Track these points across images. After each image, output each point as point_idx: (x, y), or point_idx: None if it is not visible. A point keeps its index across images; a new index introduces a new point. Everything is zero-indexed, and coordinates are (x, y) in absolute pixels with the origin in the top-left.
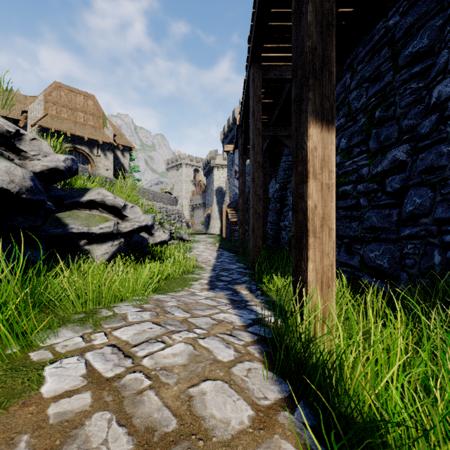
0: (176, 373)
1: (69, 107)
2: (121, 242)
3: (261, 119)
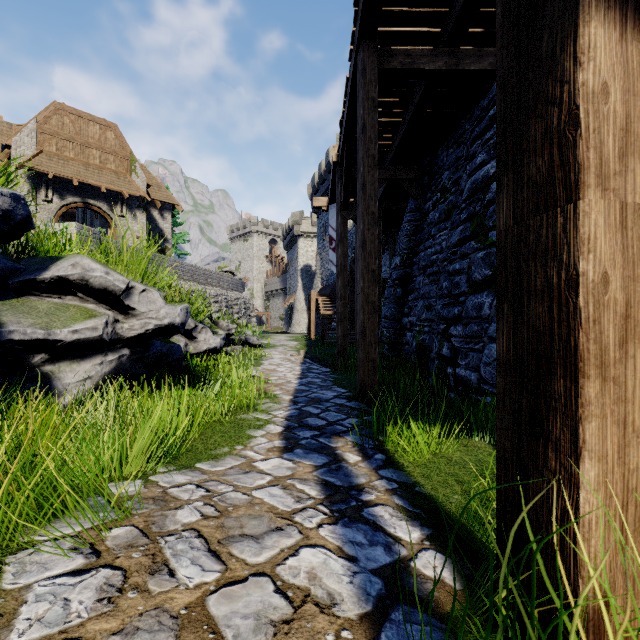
0: None
1: (77, 141)
2: (124, 356)
3: None
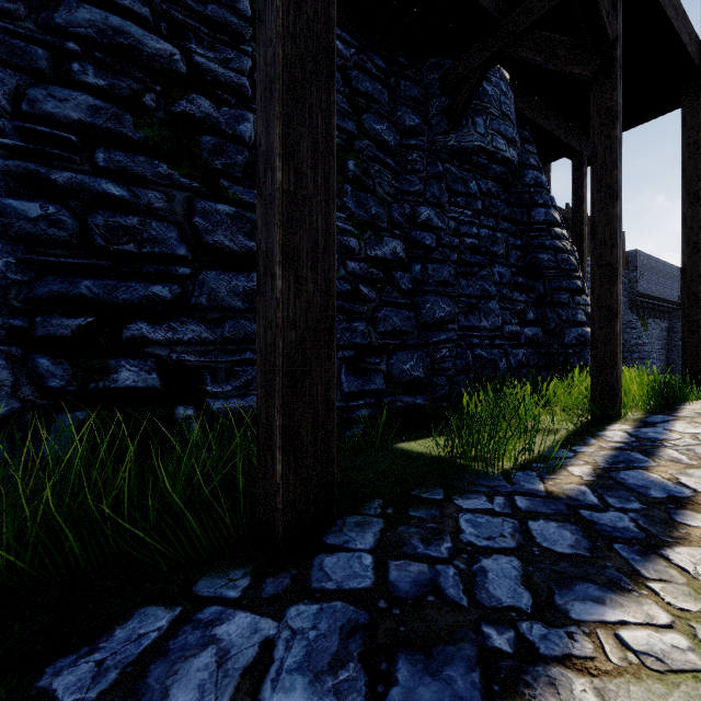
0: None
1: None
2: None
3: None
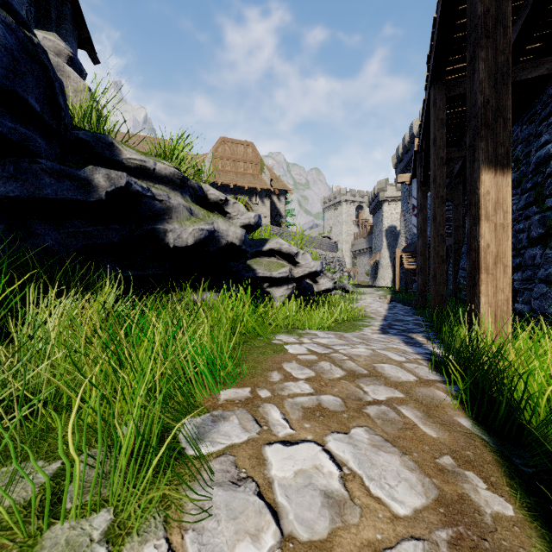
0: (363, 358)
1: (231, 159)
2: (294, 287)
3: (449, 137)
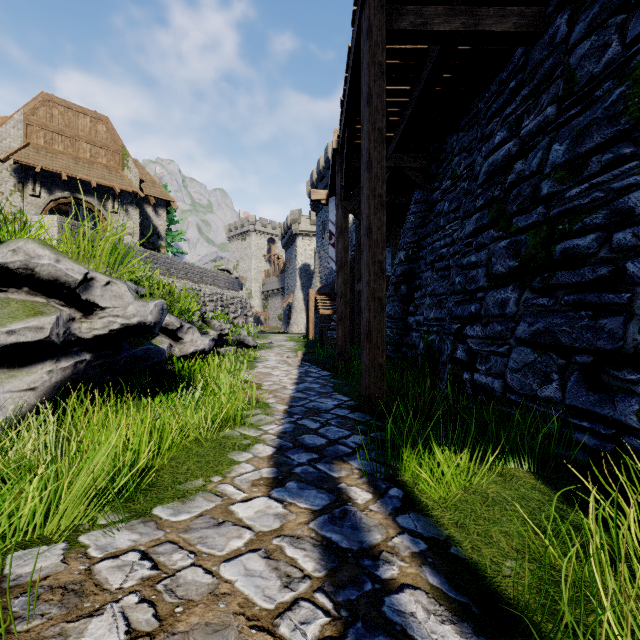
0: None
1: (66, 133)
2: (83, 362)
3: None
